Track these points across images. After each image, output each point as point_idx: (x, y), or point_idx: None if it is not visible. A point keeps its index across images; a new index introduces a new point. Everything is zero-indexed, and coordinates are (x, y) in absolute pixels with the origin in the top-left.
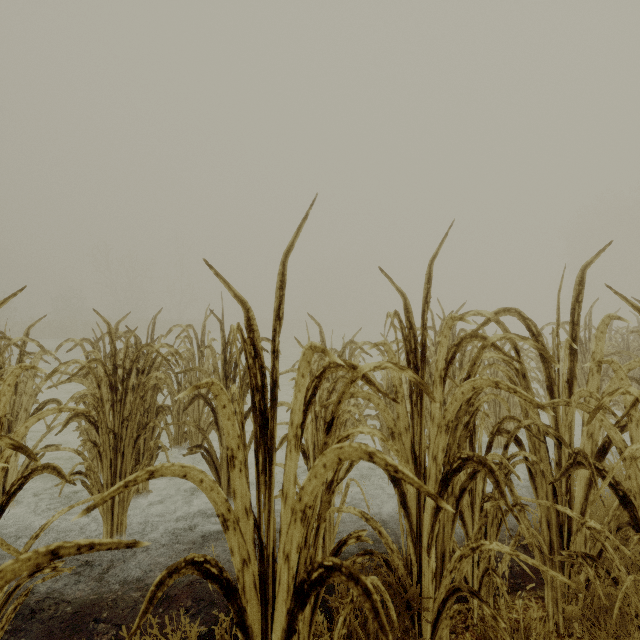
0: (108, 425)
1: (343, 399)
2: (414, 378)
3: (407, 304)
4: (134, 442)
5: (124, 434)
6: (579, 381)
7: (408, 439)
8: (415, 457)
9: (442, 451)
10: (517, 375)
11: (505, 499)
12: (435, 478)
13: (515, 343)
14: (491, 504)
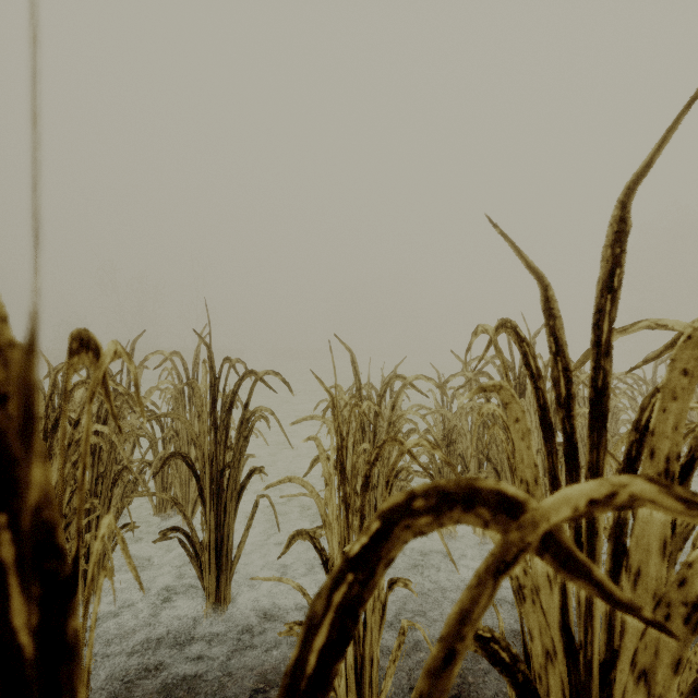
0: None
1: (463, 640)
2: None
3: (550, 298)
4: None
5: None
6: None
7: (554, 601)
8: (570, 642)
9: (673, 667)
10: None
11: None
12: None
13: None
14: None
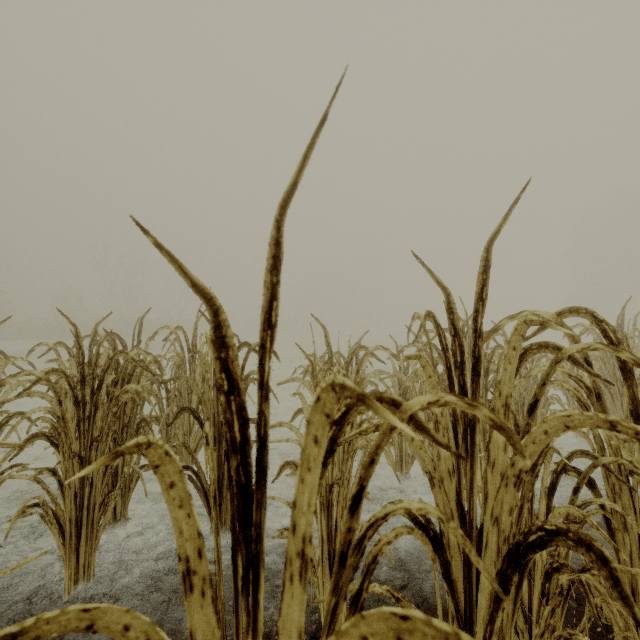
0: (74, 447)
1: (378, 456)
2: (491, 420)
3: (450, 302)
4: (105, 467)
5: (94, 457)
6: (611, 389)
7: (452, 487)
8: (462, 512)
9: (509, 512)
10: (589, 395)
11: (632, 610)
12: (497, 548)
13: (586, 353)
14: (568, 578)
